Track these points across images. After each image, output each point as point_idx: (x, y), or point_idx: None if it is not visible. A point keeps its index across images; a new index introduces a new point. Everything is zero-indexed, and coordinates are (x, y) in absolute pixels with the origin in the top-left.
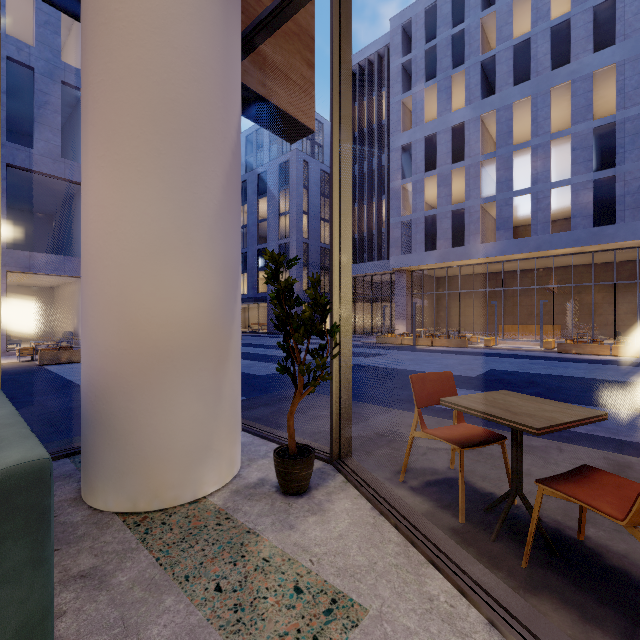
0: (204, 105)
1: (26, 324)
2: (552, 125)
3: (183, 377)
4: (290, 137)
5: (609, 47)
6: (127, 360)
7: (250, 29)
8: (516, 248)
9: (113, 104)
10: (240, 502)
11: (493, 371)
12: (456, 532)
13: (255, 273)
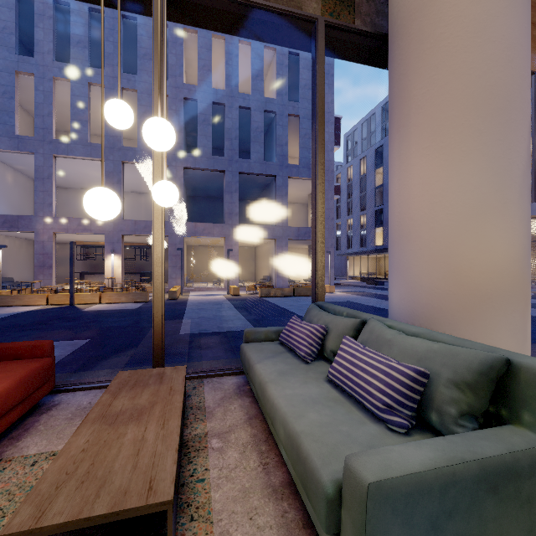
0: (515, 80)
1: (242, 270)
2: None
3: (499, 316)
4: None
5: None
6: (451, 299)
7: None
8: None
9: (438, 105)
10: None
11: None
12: None
13: None
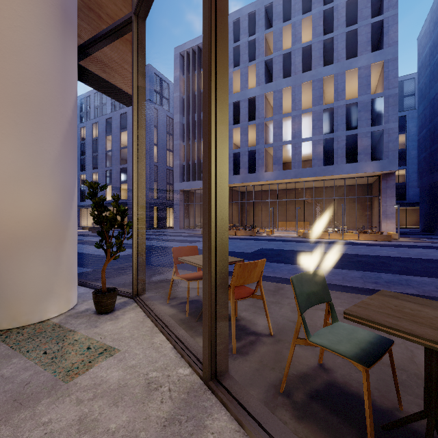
0: (48, 97)
1: None
2: (304, 104)
3: (33, 251)
4: (126, 103)
5: (330, 65)
6: None
7: (89, 42)
8: (284, 176)
9: None
10: (70, 320)
11: (262, 249)
12: (181, 320)
13: (118, 185)
